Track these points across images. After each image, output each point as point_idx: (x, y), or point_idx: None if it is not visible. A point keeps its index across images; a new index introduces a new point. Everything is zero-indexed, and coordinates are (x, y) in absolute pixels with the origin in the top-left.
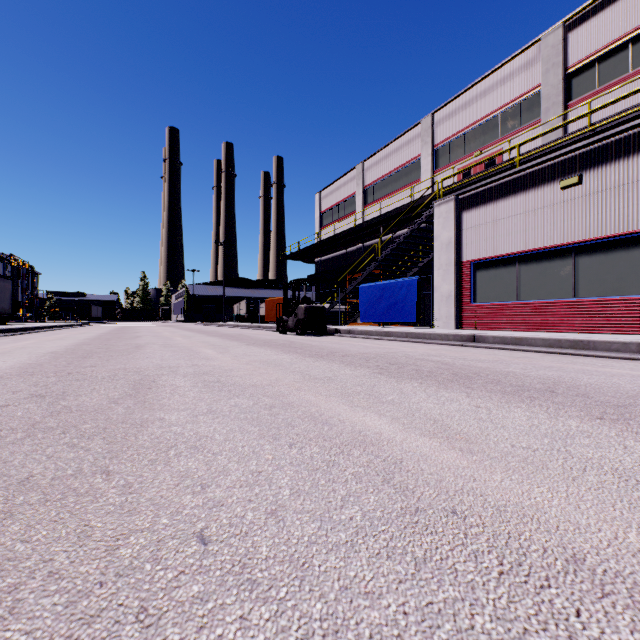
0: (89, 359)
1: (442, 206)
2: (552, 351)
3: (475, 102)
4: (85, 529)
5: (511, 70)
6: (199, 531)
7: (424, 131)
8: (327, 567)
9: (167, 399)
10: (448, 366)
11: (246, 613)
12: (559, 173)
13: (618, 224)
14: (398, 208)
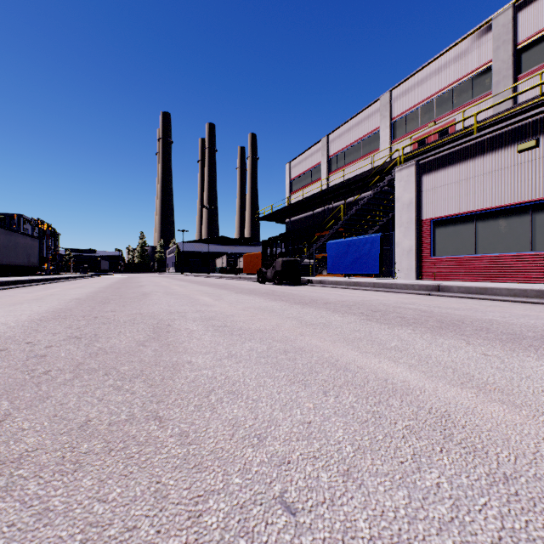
0: (108, 305)
1: (403, 171)
2: (519, 300)
3: (429, 79)
4: (158, 487)
5: (463, 49)
6: (279, 495)
7: (382, 106)
8: None
9: (187, 342)
10: (428, 313)
11: None
12: (516, 138)
13: None
14: (360, 174)
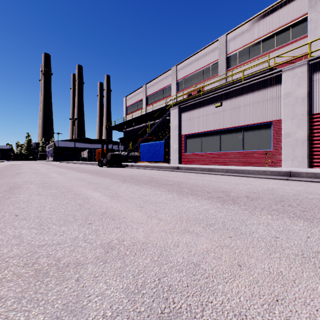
0: None
1: (173, 110)
2: (200, 172)
3: (193, 63)
4: None
5: (207, 51)
6: (16, 214)
7: (173, 73)
8: (45, 216)
9: (23, 191)
10: (152, 178)
11: (21, 222)
12: (215, 100)
13: (233, 123)
14: (160, 108)
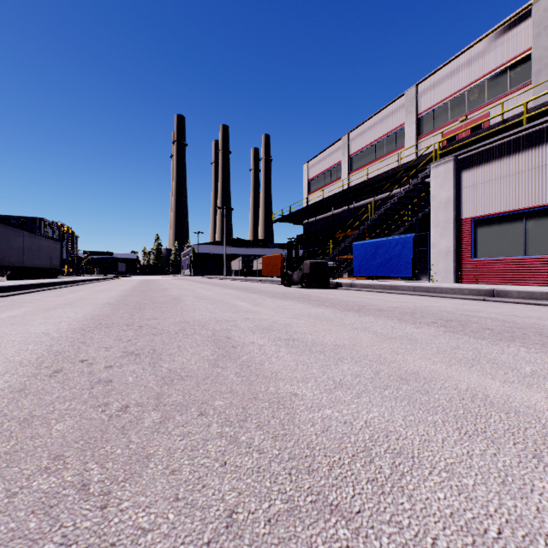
0: (145, 311)
1: (440, 167)
2: None
3: (460, 71)
4: None
5: (499, 37)
6: None
7: (408, 101)
8: None
9: (268, 363)
10: (514, 324)
11: None
12: None
13: None
14: (385, 172)
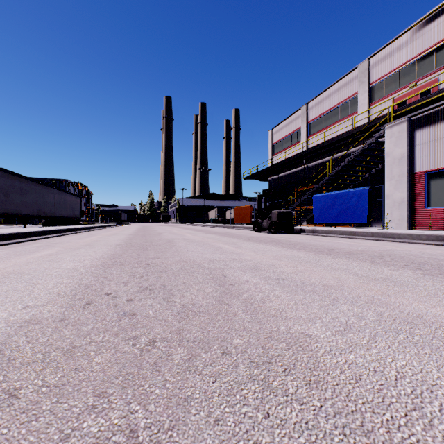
0: (148, 251)
1: (394, 127)
2: None
3: (410, 43)
4: None
5: None
6: None
7: (361, 73)
8: None
9: (268, 301)
10: None
11: None
12: None
13: None
14: (340, 135)
